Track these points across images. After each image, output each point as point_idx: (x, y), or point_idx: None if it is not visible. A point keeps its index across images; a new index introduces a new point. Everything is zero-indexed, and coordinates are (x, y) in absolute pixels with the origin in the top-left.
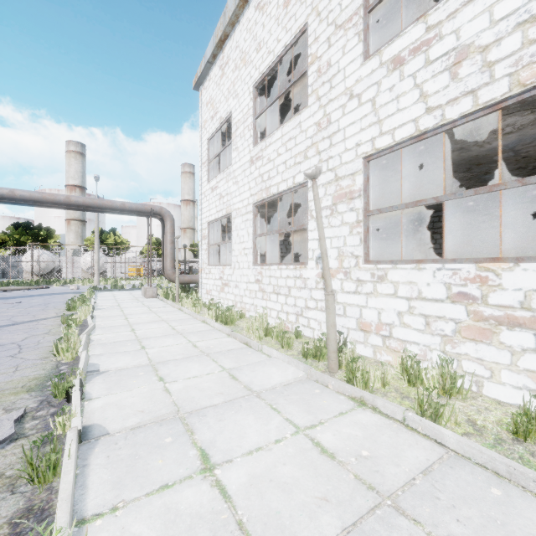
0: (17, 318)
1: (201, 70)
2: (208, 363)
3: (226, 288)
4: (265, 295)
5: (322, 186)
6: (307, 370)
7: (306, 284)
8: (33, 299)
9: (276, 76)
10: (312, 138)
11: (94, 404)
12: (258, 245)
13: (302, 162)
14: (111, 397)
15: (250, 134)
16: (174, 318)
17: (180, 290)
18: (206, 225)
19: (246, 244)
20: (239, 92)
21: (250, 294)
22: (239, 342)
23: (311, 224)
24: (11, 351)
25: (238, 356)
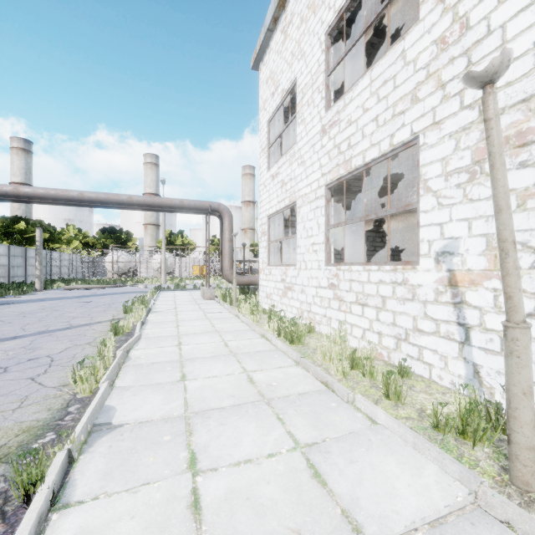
0: (75, 320)
1: (260, 43)
2: (270, 423)
3: (289, 293)
4: (344, 305)
5: (448, 137)
6: (471, 483)
7: (416, 294)
8: (103, 298)
9: (350, 33)
10: (428, 67)
11: (63, 525)
12: (331, 239)
13: (408, 110)
14: (98, 507)
15: (321, 96)
16: (229, 328)
17: (238, 291)
18: (266, 219)
19: (316, 238)
20: (305, 50)
21: (321, 302)
22: (314, 379)
23: (426, 202)
24: (38, 369)
25: (316, 411)
